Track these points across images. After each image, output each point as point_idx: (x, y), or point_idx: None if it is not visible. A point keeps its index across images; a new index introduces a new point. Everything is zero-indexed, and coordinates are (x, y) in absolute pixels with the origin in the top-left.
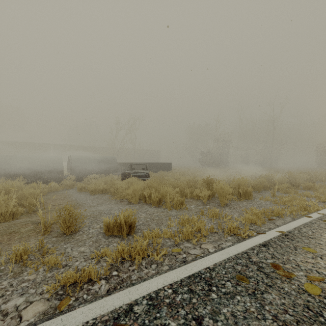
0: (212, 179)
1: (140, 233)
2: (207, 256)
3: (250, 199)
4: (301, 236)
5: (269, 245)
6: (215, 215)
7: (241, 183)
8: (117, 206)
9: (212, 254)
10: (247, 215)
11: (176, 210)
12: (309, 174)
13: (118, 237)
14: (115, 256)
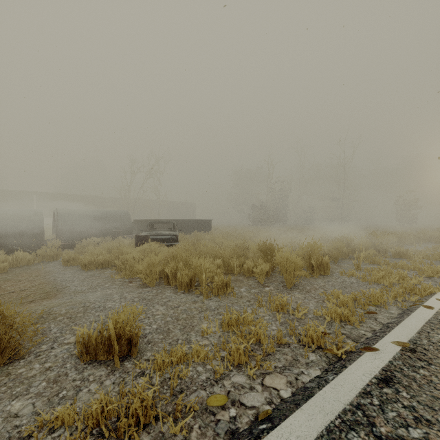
0: (271, 244)
1: (150, 351)
2: (282, 424)
3: (327, 274)
4: (439, 353)
5: (395, 379)
6: (281, 307)
7: (314, 251)
8: (122, 290)
9: (291, 414)
10: (330, 304)
11: (217, 298)
12: (396, 235)
13: (105, 366)
14: (78, 437)
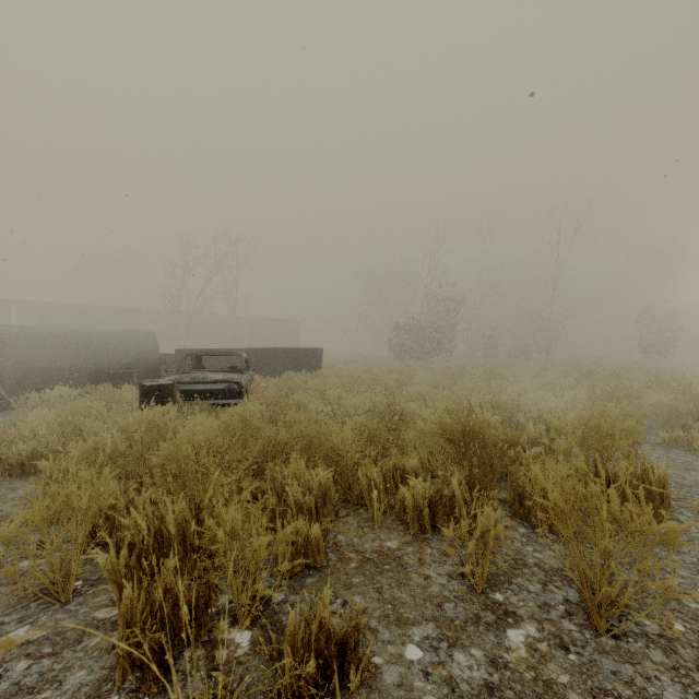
0: (482, 423)
1: None
2: None
3: (662, 518)
4: None
5: None
6: None
7: (610, 441)
8: None
9: None
10: None
11: None
12: None
13: None
14: None
